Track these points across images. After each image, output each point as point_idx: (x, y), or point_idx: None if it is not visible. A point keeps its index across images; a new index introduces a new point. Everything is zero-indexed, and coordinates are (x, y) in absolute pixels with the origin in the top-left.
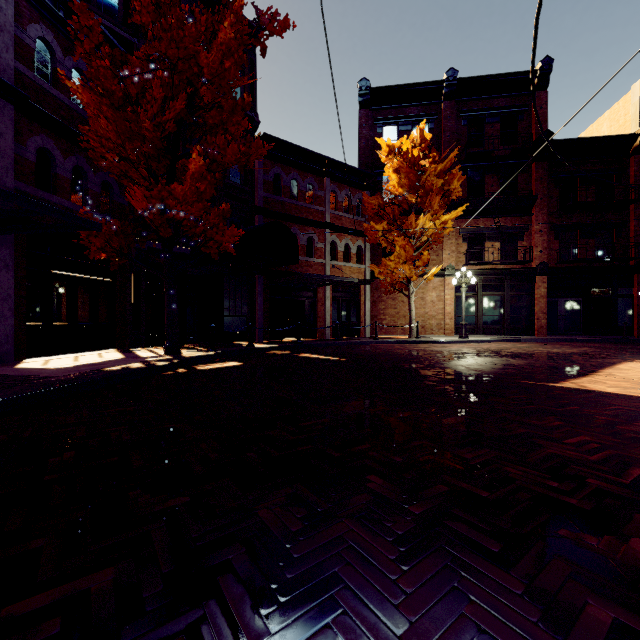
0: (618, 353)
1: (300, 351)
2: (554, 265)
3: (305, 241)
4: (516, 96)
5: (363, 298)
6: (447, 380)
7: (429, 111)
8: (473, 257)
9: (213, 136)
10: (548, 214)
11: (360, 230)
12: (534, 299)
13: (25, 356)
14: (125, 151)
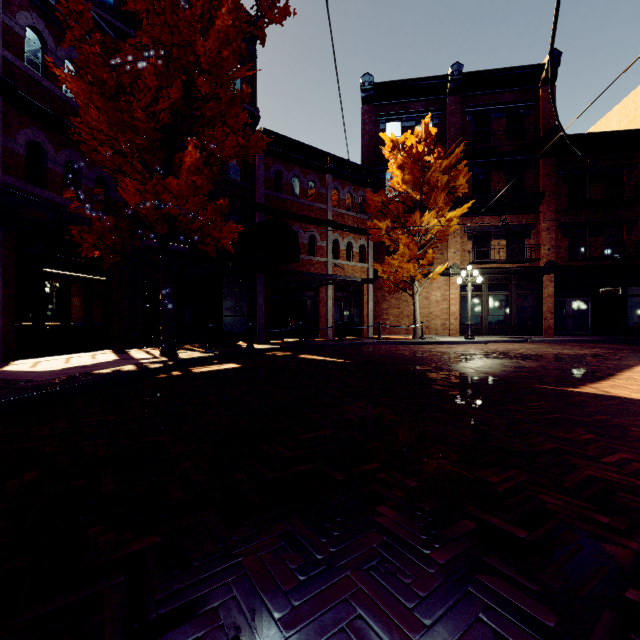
0: (633, 354)
1: (301, 352)
2: (562, 264)
3: (307, 239)
4: (523, 91)
5: (366, 298)
6: (457, 384)
7: (433, 106)
8: (479, 256)
9: (211, 129)
10: (556, 211)
11: (363, 228)
12: (541, 299)
13: (14, 358)
14: (118, 143)
